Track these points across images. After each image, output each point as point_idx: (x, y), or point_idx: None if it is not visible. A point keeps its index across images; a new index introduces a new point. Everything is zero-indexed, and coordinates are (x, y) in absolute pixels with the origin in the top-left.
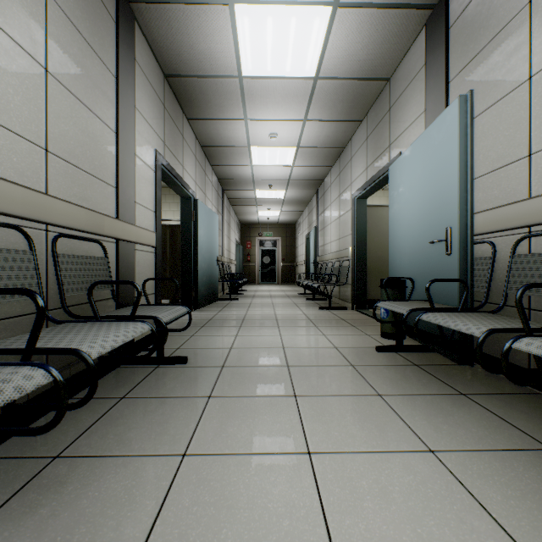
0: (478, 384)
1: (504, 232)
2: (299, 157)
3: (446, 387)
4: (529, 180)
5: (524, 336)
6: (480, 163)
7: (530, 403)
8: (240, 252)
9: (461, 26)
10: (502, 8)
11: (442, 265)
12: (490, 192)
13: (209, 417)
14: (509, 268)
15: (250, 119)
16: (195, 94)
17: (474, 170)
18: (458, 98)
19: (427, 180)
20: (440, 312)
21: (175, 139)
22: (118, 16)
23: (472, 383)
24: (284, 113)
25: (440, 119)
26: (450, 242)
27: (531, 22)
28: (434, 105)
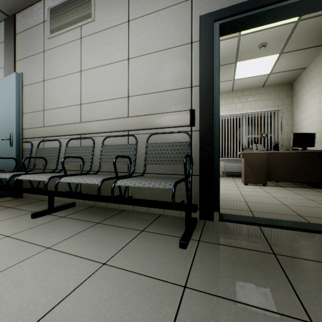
0: (21, 203)
1: (37, 139)
2: None
3: (3, 207)
4: (44, 120)
5: (23, 174)
6: (29, 106)
7: (39, 203)
8: None
9: (22, 38)
10: (36, 46)
11: (9, 151)
12: (32, 121)
13: None
14: (36, 153)
15: None
16: None
17: (27, 109)
18: (16, 73)
19: (3, 106)
20: (0, 173)
21: None
22: None
23: (19, 203)
24: None
25: (9, 78)
26: (12, 140)
27: (44, 60)
28: (9, 68)
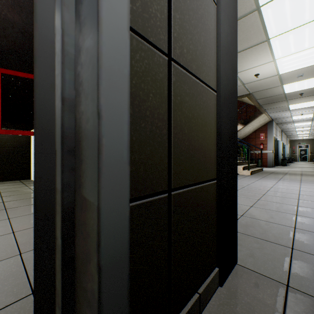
0: None
1: None
2: (310, 132)
3: None
4: None
5: None
6: None
7: None
8: (290, 150)
9: None
10: None
11: None
12: None
13: (295, 165)
14: None
15: (296, 131)
16: (286, 131)
17: None
18: None
19: None
20: None
21: (282, 138)
22: (281, 133)
23: None
24: (304, 130)
25: None
26: None
27: None
28: None
